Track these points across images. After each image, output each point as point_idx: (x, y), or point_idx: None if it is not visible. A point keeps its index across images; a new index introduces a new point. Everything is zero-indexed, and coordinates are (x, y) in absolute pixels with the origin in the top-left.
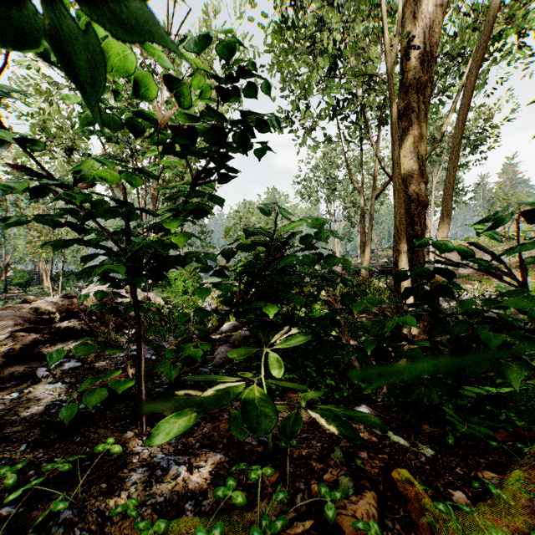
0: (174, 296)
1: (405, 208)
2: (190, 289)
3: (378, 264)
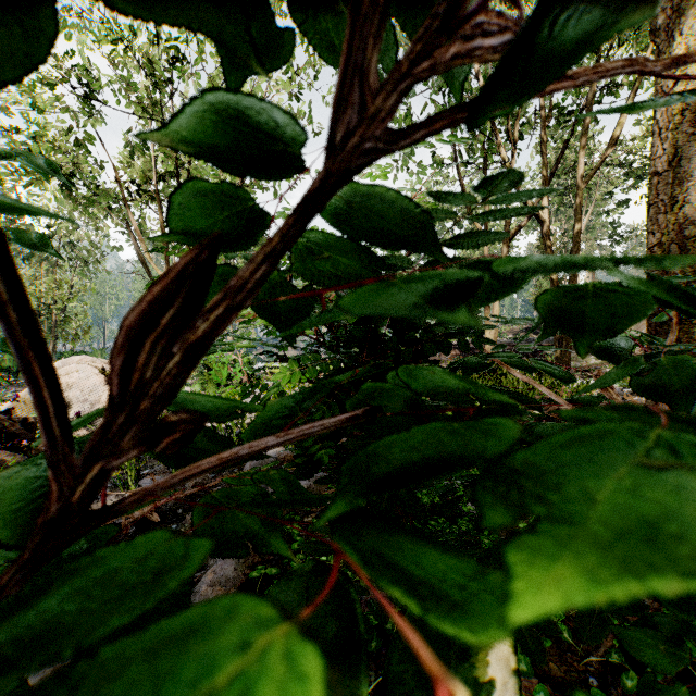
0: (215, 386)
1: (692, 177)
2: (238, 376)
3: (503, 342)
